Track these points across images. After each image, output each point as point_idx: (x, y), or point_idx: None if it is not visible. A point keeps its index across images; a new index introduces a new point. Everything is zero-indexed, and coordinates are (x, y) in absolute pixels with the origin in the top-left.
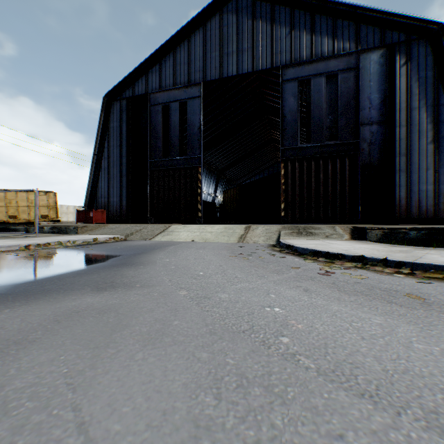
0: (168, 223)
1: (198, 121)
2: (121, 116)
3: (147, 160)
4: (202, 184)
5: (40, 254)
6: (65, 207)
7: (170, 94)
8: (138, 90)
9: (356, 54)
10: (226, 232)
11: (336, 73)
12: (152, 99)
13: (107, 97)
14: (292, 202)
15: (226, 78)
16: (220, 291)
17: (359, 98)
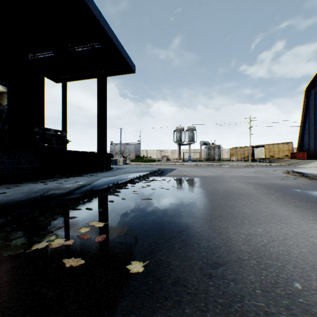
0: None
1: None
2: (314, 96)
3: None
4: None
5: (245, 166)
6: None
7: None
8: None
9: None
10: None
11: None
12: None
13: (307, 88)
14: None
15: None
16: (245, 169)
17: None
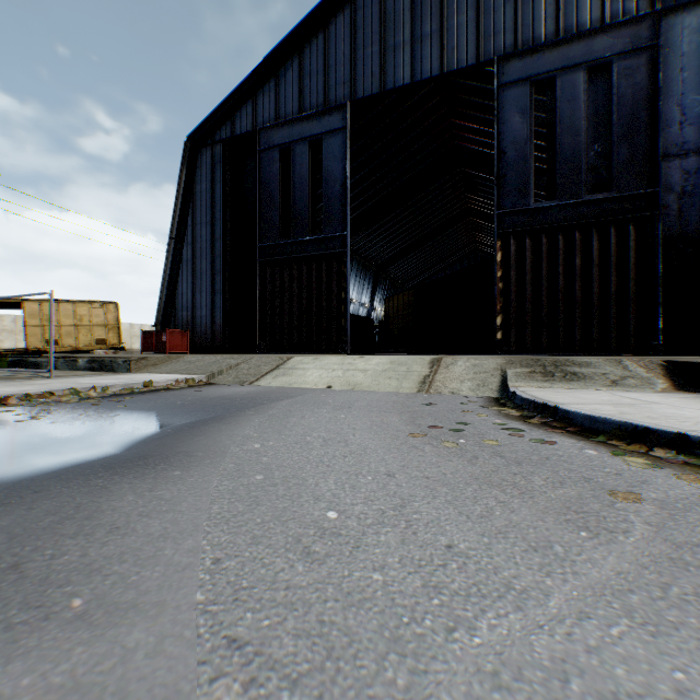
0: (291, 352)
1: (342, 172)
2: (212, 172)
3: (255, 245)
4: (348, 284)
5: (7, 418)
6: (137, 326)
7: (293, 127)
8: (240, 126)
9: (652, 19)
10: (394, 370)
11: (607, 60)
12: (264, 139)
13: (191, 142)
14: (517, 313)
15: (392, 90)
16: (408, 697)
17: (659, 106)
